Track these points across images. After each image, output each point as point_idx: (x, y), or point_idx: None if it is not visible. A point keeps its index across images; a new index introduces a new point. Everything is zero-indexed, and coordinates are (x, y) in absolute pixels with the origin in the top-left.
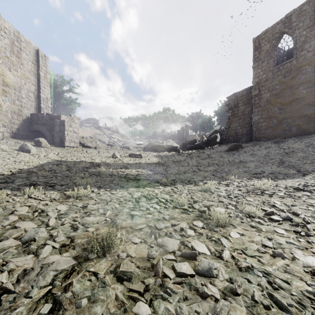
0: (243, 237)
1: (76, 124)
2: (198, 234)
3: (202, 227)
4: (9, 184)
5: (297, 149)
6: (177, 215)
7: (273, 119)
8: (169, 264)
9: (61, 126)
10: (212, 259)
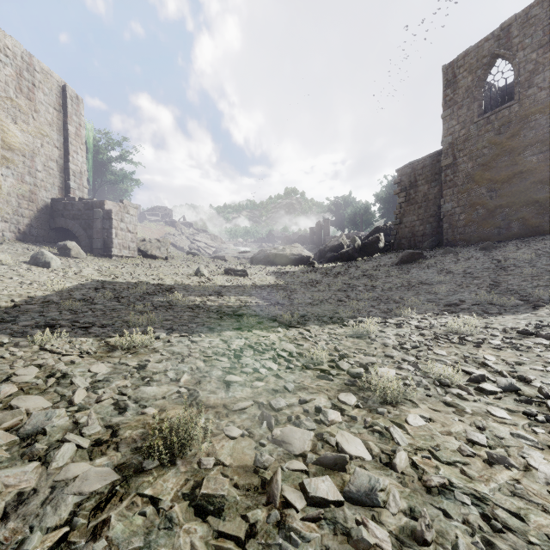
0: (431, 426)
1: (131, 216)
2: (348, 419)
3: (355, 406)
4: (7, 324)
5: (522, 262)
6: (309, 382)
7: (479, 209)
8: (295, 479)
9: (106, 221)
10: (375, 468)
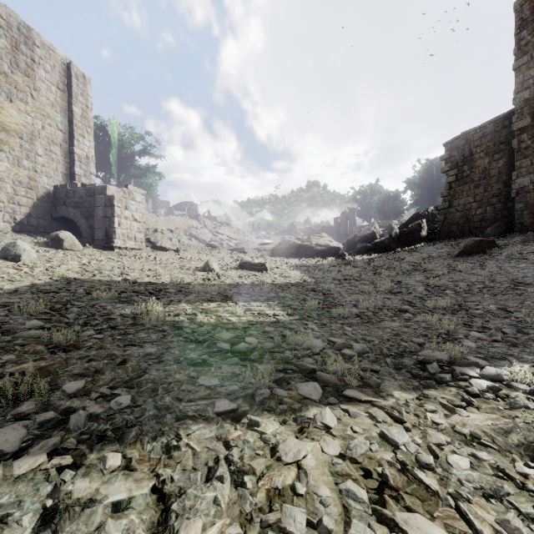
0: None
1: (138, 204)
2: None
3: None
4: None
5: None
6: None
7: None
8: None
9: (108, 208)
10: None
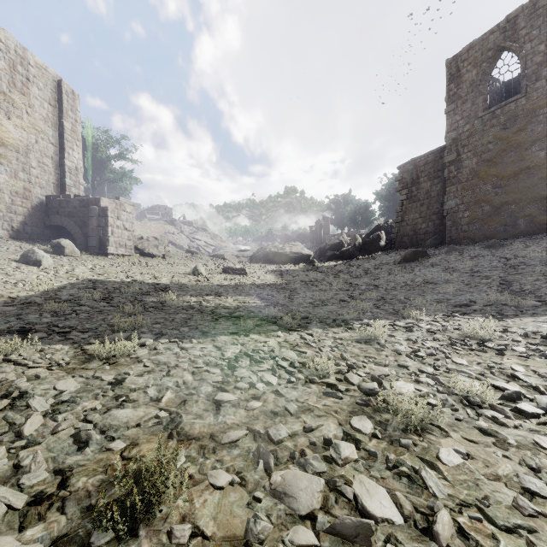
0: (471, 465)
1: (128, 214)
2: (365, 455)
3: (372, 435)
4: None
5: (532, 260)
6: (315, 400)
7: (484, 206)
8: None
9: (102, 218)
10: (410, 539)
